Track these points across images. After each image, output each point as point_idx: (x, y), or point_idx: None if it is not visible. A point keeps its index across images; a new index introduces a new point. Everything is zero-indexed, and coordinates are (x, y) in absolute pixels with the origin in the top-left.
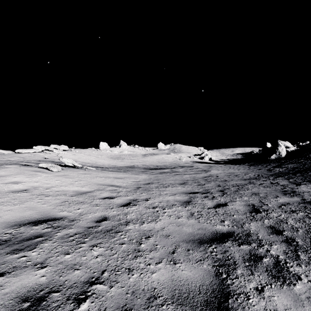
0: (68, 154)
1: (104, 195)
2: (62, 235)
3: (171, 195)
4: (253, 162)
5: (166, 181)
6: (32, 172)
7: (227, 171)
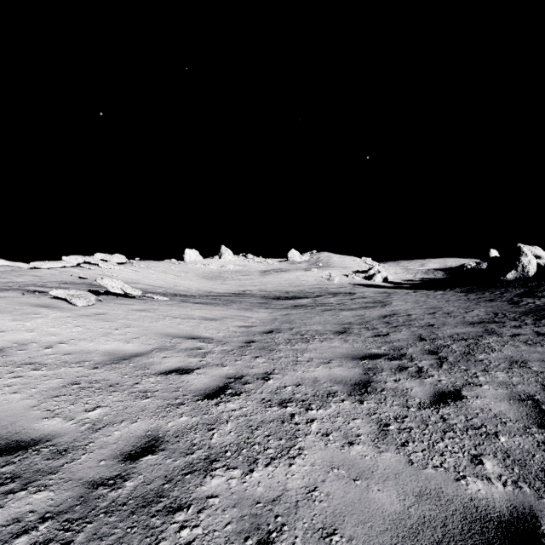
0: (126, 271)
1: (170, 362)
2: (0, 524)
3: (321, 364)
4: (471, 286)
5: (307, 324)
6: (30, 308)
7: (425, 304)
